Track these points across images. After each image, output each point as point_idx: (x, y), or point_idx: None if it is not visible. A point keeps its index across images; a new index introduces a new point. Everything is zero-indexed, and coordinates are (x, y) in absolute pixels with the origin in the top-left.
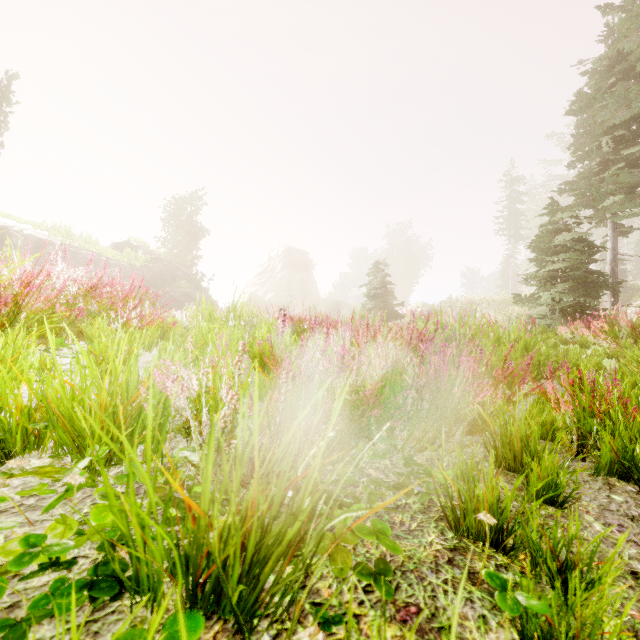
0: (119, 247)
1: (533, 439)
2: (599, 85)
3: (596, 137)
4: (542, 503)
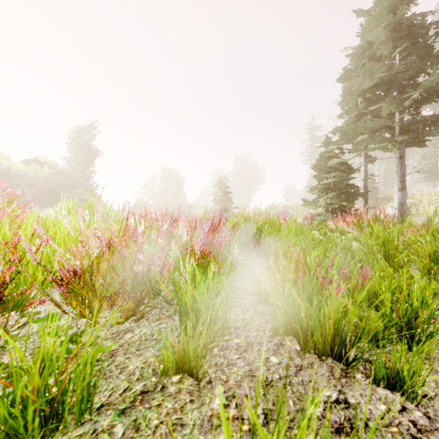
0: (29, 162)
1: (223, 307)
2: (356, 64)
3: (355, 98)
4: (186, 375)
